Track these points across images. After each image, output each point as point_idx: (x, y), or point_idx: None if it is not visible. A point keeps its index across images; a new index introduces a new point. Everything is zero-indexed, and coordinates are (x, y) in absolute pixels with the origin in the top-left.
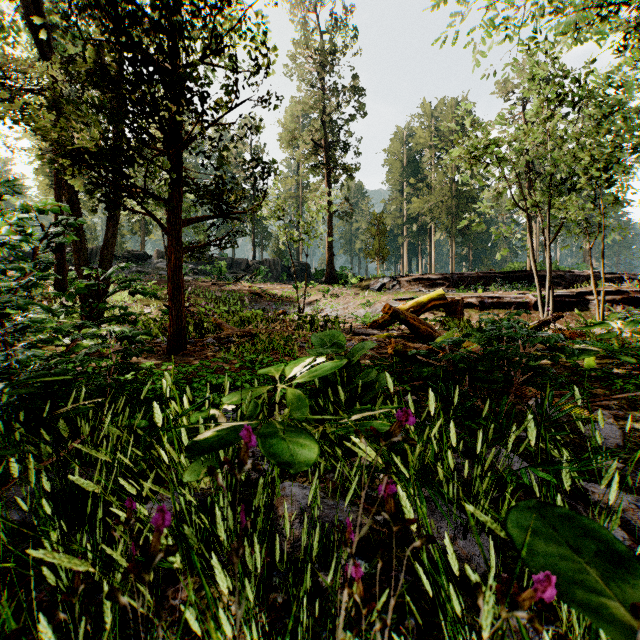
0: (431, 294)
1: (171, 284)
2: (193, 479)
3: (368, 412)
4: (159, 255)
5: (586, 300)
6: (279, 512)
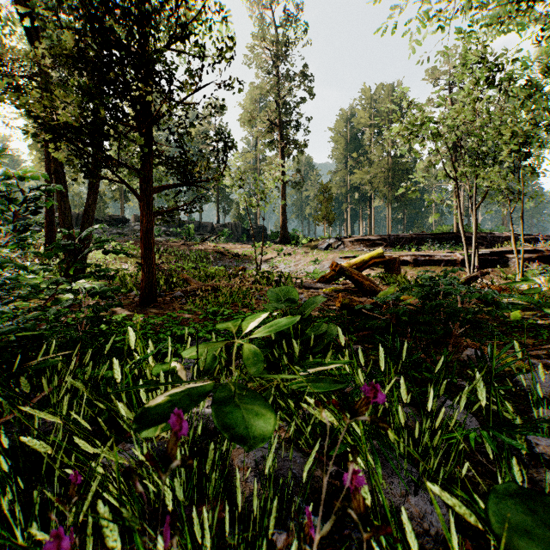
0: (372, 253)
1: (143, 244)
2: (150, 435)
3: (320, 366)
4: (136, 219)
5: (506, 258)
6: (234, 465)
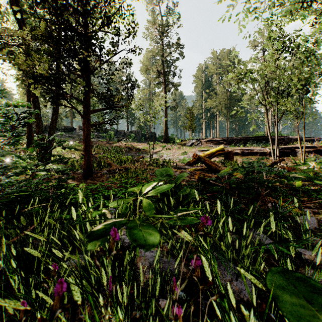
0: (217, 148)
1: (85, 143)
2: (92, 248)
3: (185, 211)
4: (80, 128)
5: (295, 151)
6: (138, 265)
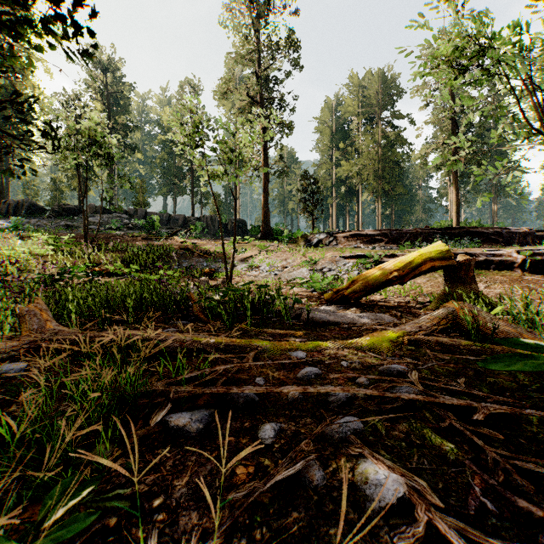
0: (426, 250)
1: None
2: None
3: None
4: (92, 209)
5: None
6: None
